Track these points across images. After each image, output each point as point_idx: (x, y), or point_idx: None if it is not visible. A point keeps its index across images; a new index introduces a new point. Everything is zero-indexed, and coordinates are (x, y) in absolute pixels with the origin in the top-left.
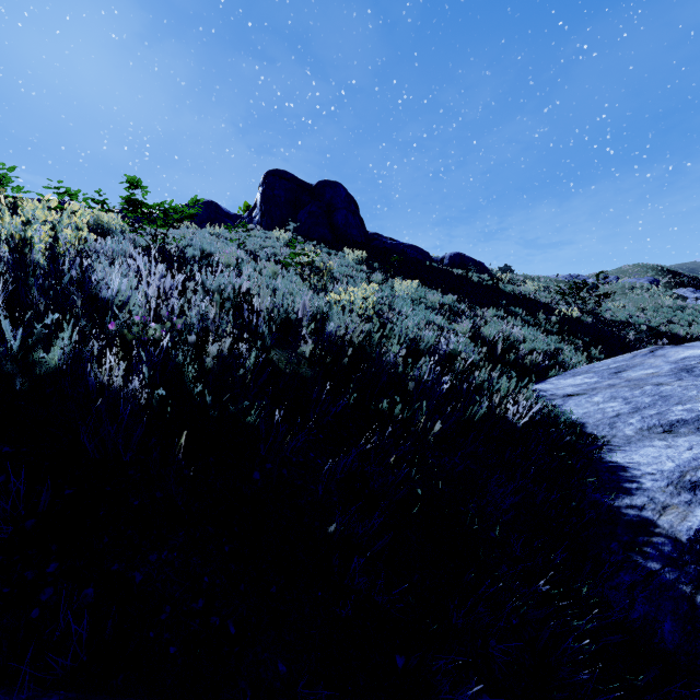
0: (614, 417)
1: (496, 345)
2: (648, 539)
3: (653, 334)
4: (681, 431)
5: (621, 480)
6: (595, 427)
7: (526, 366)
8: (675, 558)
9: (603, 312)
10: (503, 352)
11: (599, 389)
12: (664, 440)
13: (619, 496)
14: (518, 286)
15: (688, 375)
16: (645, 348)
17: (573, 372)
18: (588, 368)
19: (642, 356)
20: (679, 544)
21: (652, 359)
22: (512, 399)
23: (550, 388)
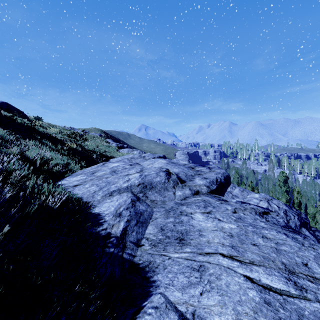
0: (93, 193)
1: (35, 161)
2: (109, 241)
3: (101, 155)
4: (114, 194)
5: (99, 220)
6: (87, 198)
7: (54, 173)
8: (117, 244)
9: (85, 146)
10: (40, 165)
11: (88, 181)
12: (110, 199)
13: (99, 226)
14: (46, 128)
15: (115, 173)
16: (100, 161)
17: (76, 174)
18: (82, 171)
19: (101, 166)
20: (118, 238)
21: (104, 167)
22: (50, 194)
23: (67, 183)
